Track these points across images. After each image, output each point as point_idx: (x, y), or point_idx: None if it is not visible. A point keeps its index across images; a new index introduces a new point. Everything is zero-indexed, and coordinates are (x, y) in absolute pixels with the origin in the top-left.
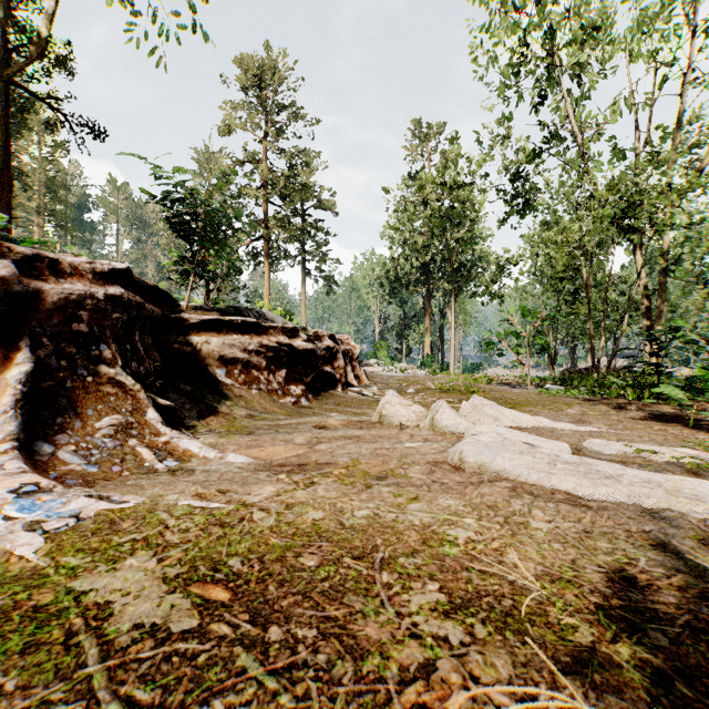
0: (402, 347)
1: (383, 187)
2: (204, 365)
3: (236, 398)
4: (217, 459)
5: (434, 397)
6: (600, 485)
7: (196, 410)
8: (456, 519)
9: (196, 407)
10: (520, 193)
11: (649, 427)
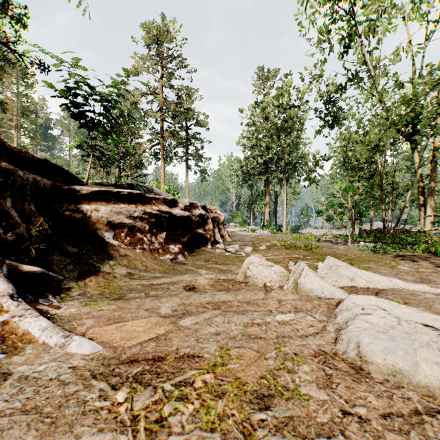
0: (250, 215)
1: (239, 109)
2: (94, 229)
3: (120, 257)
4: (57, 347)
5: (282, 253)
6: None
7: (78, 270)
8: None
9: (79, 267)
10: (330, 112)
11: None
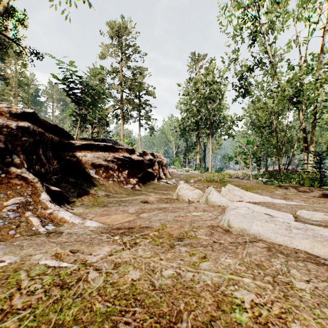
0: (186, 160)
1: (177, 83)
2: (83, 167)
3: (100, 185)
4: (80, 224)
5: (204, 184)
6: (327, 246)
7: (77, 192)
8: (237, 278)
9: (77, 190)
10: (242, 86)
11: (326, 202)
